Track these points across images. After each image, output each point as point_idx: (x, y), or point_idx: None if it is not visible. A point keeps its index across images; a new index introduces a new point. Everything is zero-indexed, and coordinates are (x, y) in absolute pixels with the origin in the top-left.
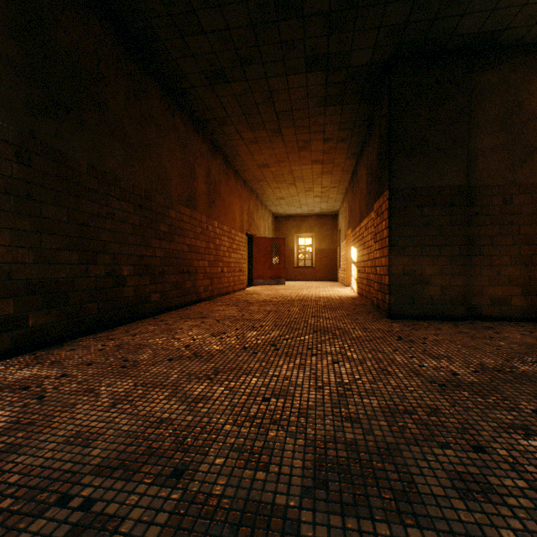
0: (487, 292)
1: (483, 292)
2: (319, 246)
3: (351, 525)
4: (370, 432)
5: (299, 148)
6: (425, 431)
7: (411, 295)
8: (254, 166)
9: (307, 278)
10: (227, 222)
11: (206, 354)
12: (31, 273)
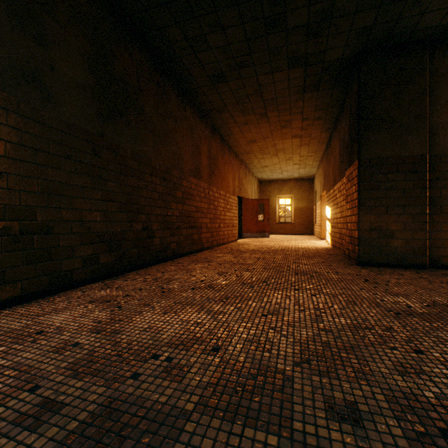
0: (447, 245)
1: (444, 245)
2: (297, 205)
3: (325, 381)
4: (339, 338)
5: (281, 126)
6: (380, 340)
7: (377, 247)
8: (244, 142)
9: (287, 232)
10: (223, 188)
11: (217, 286)
12: (101, 228)
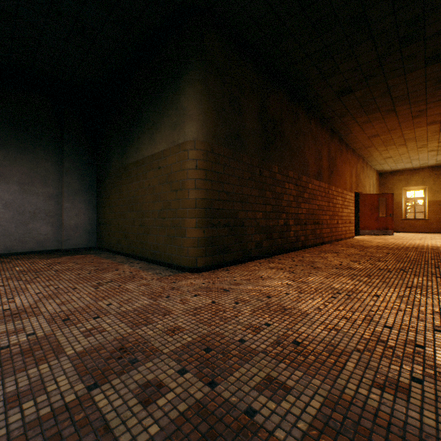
0: None
1: None
2: (433, 198)
3: None
4: None
5: (412, 117)
6: None
7: None
8: (364, 138)
9: (417, 230)
10: (340, 186)
11: (355, 268)
12: (262, 223)
